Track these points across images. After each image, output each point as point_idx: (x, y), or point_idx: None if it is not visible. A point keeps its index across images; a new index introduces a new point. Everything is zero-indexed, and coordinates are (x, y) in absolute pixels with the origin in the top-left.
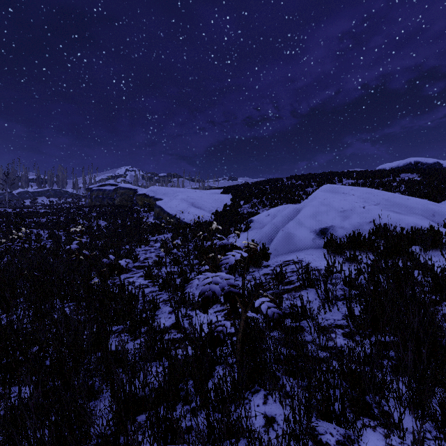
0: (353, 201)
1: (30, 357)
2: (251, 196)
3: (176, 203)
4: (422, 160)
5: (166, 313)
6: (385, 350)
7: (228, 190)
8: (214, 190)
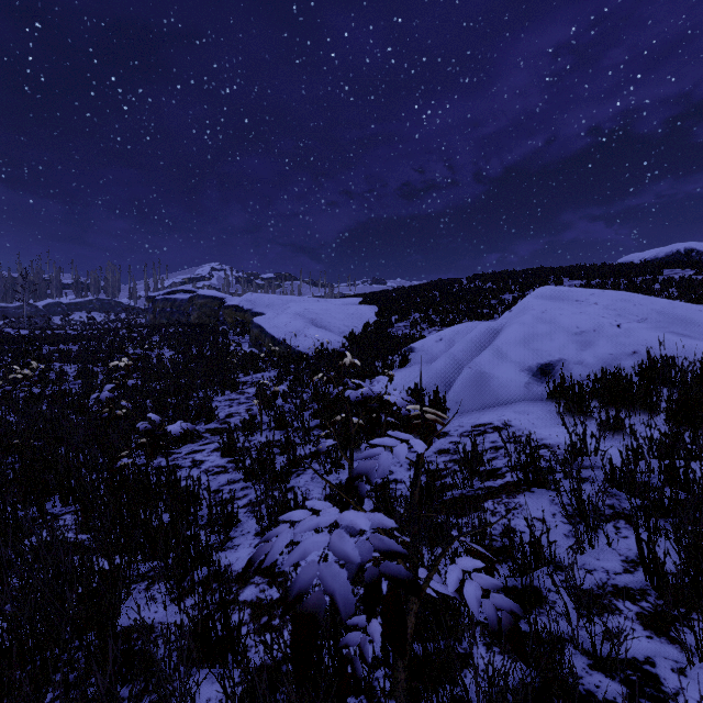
0: (597, 315)
1: None
2: (410, 309)
3: (286, 321)
4: (699, 247)
5: (251, 536)
6: None
7: (371, 299)
8: (349, 299)
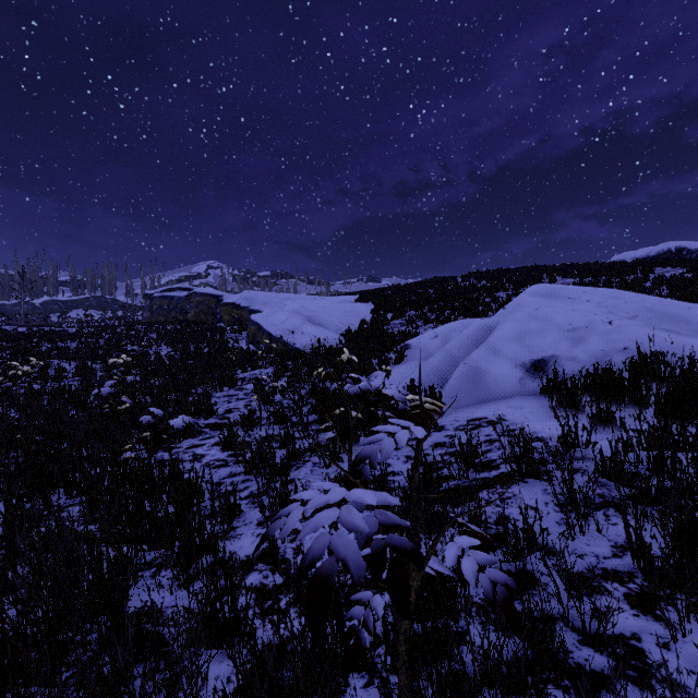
0: (589, 312)
1: None
2: (405, 306)
3: (283, 318)
4: (689, 245)
5: (253, 526)
6: None
7: (367, 297)
8: (345, 297)
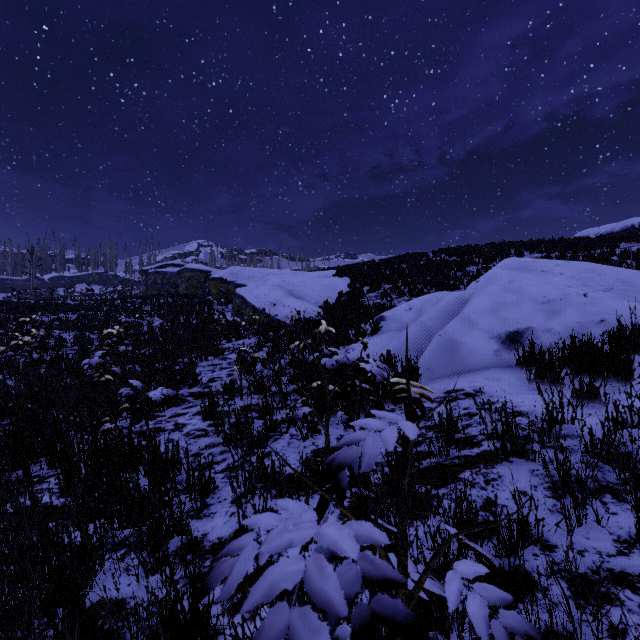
0: (563, 285)
1: None
2: (380, 280)
3: (265, 291)
4: None
5: (227, 503)
6: None
7: (344, 271)
8: (324, 272)
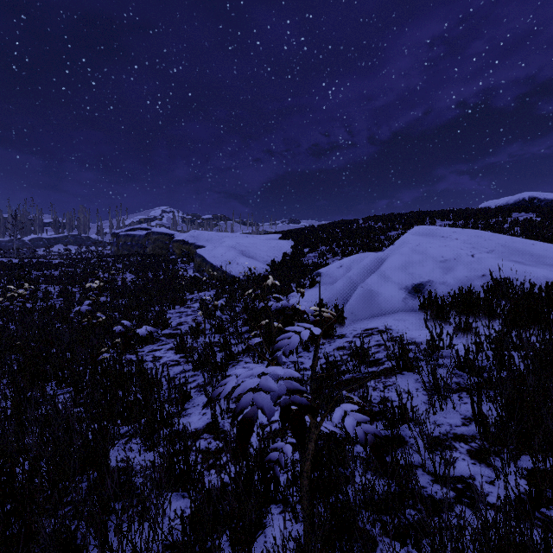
0: (457, 248)
1: None
2: (318, 243)
3: (222, 252)
4: (539, 195)
5: (200, 407)
6: (551, 490)
7: (288, 235)
8: (271, 235)
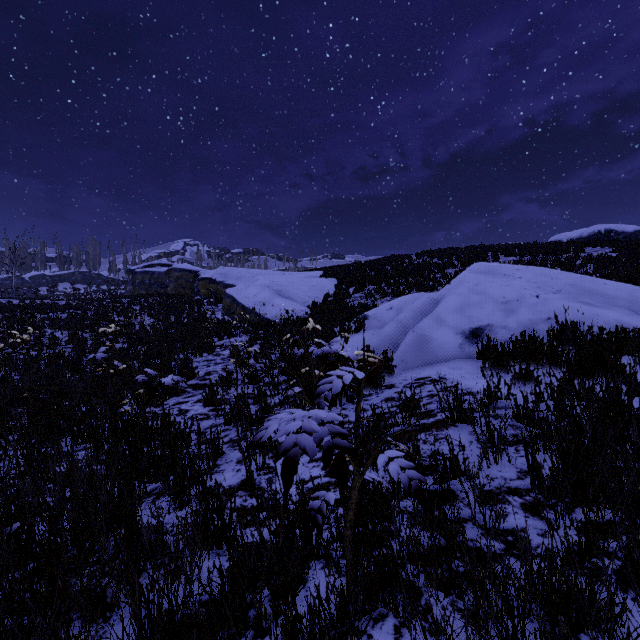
0: (521, 287)
1: (5, 540)
2: (365, 281)
3: (255, 292)
4: (617, 228)
5: (234, 463)
6: (603, 540)
7: (330, 272)
8: (311, 272)
